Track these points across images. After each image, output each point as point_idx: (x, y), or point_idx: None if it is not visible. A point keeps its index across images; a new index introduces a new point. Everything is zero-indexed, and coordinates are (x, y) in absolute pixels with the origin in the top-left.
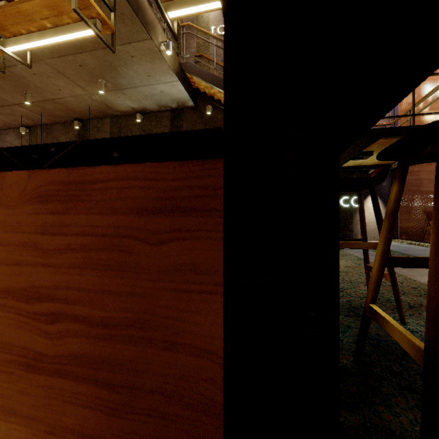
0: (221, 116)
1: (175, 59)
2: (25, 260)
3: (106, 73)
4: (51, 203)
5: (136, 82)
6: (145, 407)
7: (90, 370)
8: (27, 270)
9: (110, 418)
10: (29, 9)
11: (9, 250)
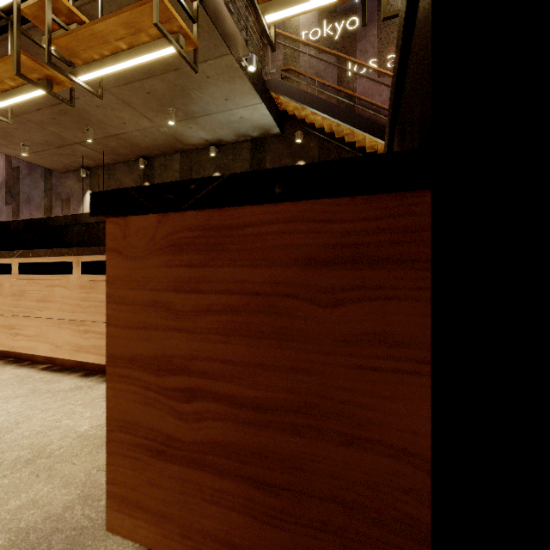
0: (315, 144)
1: (258, 76)
2: (153, 324)
3: (177, 99)
4: (187, 253)
5: (211, 108)
6: (313, 517)
7: (237, 464)
8: (157, 335)
9: (265, 526)
10: (103, 29)
11: (135, 310)
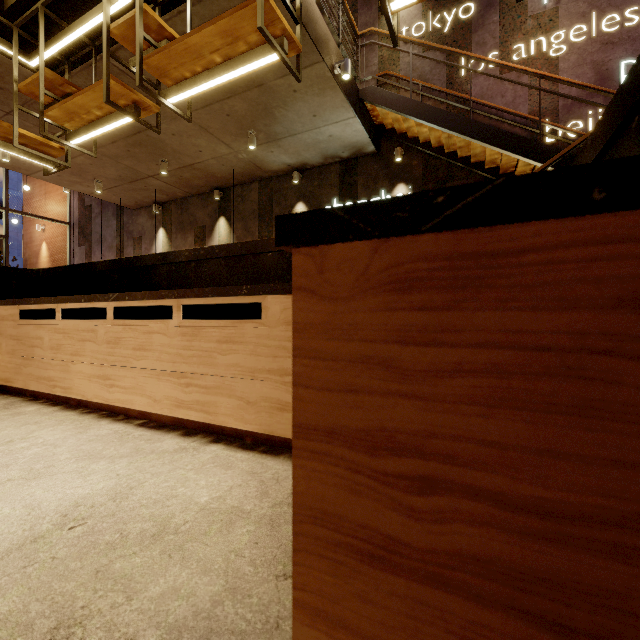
0: (418, 161)
1: (352, 85)
2: (365, 386)
3: (259, 120)
4: (420, 292)
5: (297, 127)
6: None
7: (508, 590)
8: (370, 402)
9: None
10: (198, 42)
11: (336, 367)
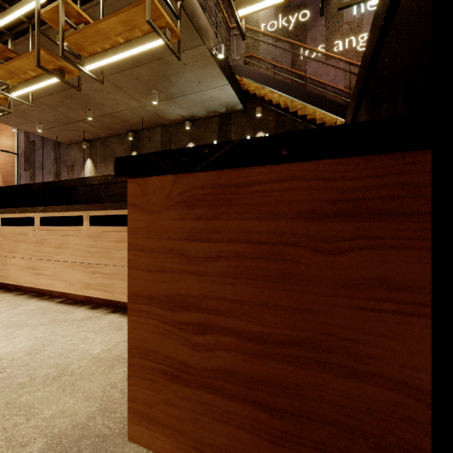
0: (272, 117)
1: (225, 62)
2: (169, 267)
3: (159, 83)
4: (199, 208)
5: (187, 90)
6: (316, 439)
7: (245, 389)
8: (172, 277)
9: (270, 444)
10: (106, 27)
11: (153, 256)
